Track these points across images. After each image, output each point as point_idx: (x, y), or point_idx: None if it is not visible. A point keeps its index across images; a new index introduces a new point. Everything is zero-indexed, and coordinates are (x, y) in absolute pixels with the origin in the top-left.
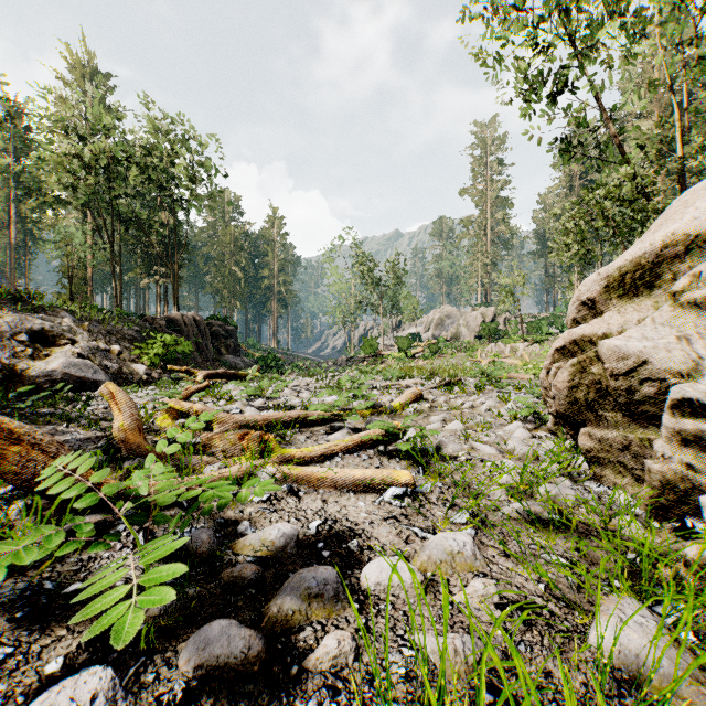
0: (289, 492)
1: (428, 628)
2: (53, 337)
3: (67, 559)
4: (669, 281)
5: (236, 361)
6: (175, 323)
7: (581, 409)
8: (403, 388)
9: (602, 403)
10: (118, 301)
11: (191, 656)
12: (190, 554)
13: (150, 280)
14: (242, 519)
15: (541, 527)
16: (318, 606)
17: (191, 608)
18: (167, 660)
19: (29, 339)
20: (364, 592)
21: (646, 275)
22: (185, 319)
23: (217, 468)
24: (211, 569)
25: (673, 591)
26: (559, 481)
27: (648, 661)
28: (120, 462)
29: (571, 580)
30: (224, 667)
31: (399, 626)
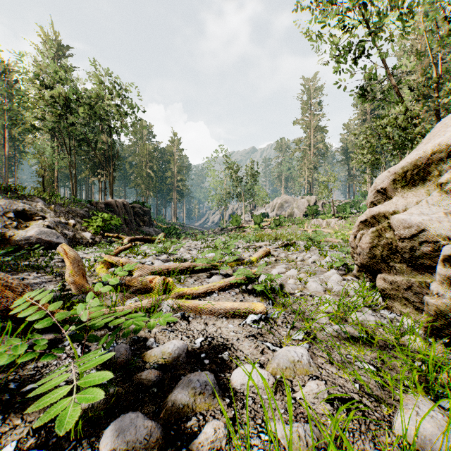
0: (182, 318)
1: (279, 417)
2: (31, 214)
3: (27, 366)
4: (436, 176)
5: (150, 230)
6: (111, 206)
7: (378, 262)
8: (257, 248)
9: (393, 257)
10: (74, 192)
11: (108, 441)
12: (112, 362)
13: (95, 179)
14: (149, 336)
15: (354, 343)
16: (200, 401)
17: (111, 403)
18: (91, 443)
19: (15, 216)
20: (233, 390)
21: (421, 172)
22: (117, 203)
23: (134, 301)
24: (126, 373)
25: (450, 390)
26: (363, 310)
27: (438, 444)
28: (69, 297)
29: (377, 381)
30: (132, 450)
31: (258, 416)
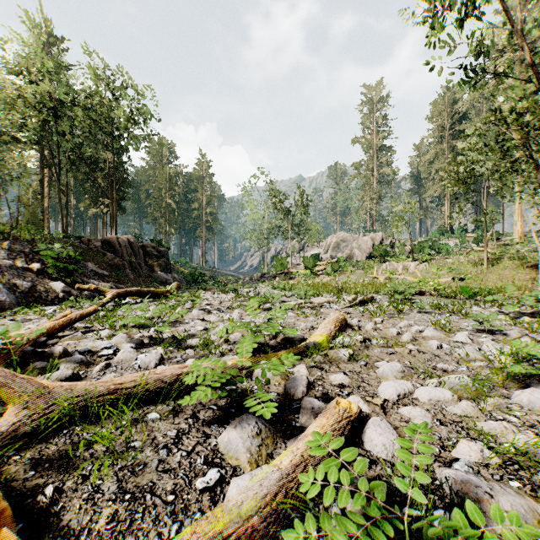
0: None
1: None
2: None
3: None
4: None
5: (166, 277)
6: (111, 244)
7: None
8: (317, 307)
9: None
10: (64, 226)
11: None
12: None
13: (97, 209)
14: None
15: None
16: None
17: None
18: None
19: None
20: None
21: None
22: (120, 241)
23: None
24: None
25: None
26: None
27: None
28: None
29: None
30: None
31: None
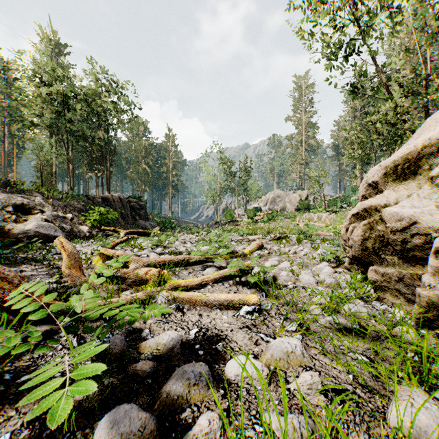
0: (177, 309)
1: (273, 409)
2: (29, 208)
3: (23, 357)
4: (426, 170)
5: (146, 224)
6: (107, 200)
7: (370, 254)
8: (250, 241)
9: (384, 250)
10: (72, 187)
11: (102, 433)
12: (107, 353)
13: (92, 174)
14: (144, 327)
15: (346, 334)
16: (195, 392)
17: (105, 394)
18: (85, 435)
19: (13, 210)
20: (227, 381)
21: (411, 166)
22: (114, 198)
23: (130, 293)
24: (121, 364)
25: None
26: (355, 301)
27: (434, 436)
28: (65, 289)
29: (370, 372)
30: None
31: (252, 407)
